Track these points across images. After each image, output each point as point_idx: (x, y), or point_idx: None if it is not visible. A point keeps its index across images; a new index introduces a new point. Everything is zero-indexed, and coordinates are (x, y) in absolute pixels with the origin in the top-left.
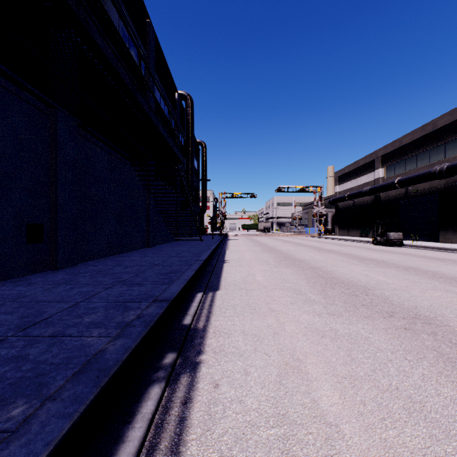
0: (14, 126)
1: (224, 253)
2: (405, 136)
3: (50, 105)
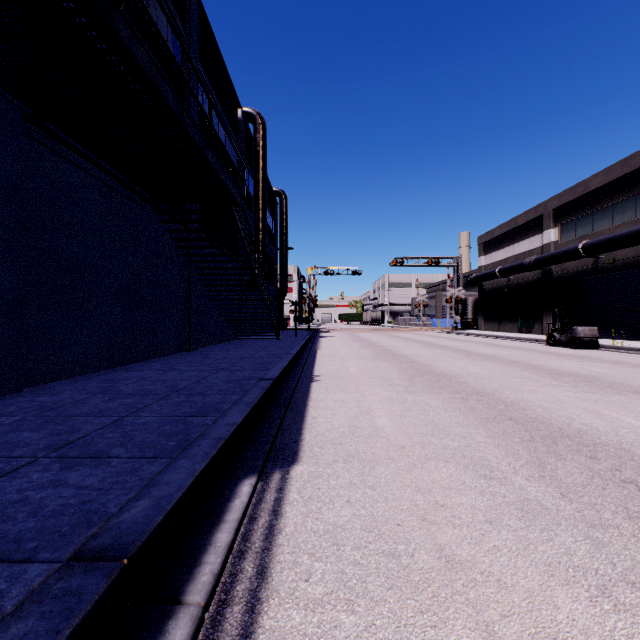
0: None
1: (313, 362)
2: (594, 177)
3: None
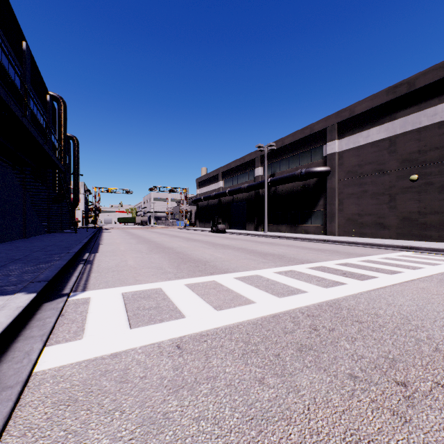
0: None
1: (100, 240)
2: (232, 162)
3: None
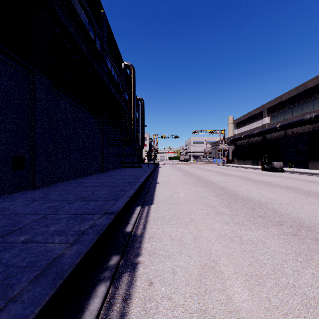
0: (3, 84)
1: (156, 177)
2: (284, 94)
3: (30, 69)
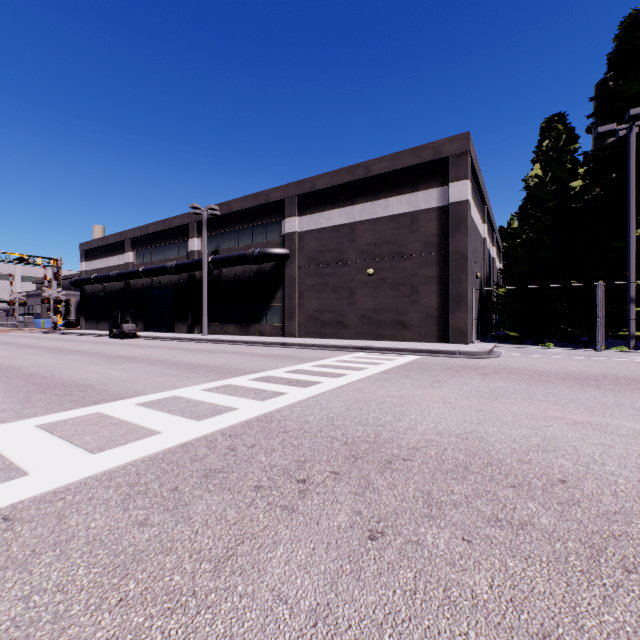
0: None
1: None
2: (151, 225)
3: None
